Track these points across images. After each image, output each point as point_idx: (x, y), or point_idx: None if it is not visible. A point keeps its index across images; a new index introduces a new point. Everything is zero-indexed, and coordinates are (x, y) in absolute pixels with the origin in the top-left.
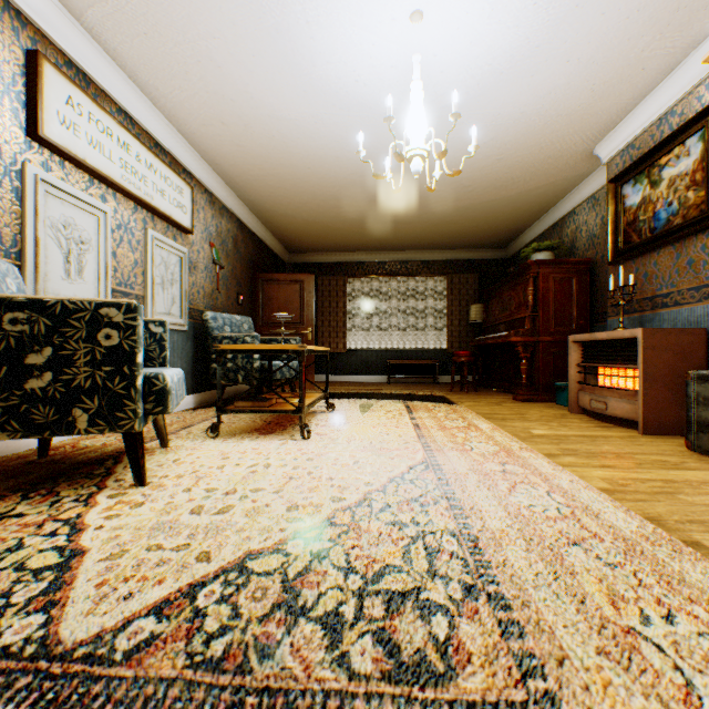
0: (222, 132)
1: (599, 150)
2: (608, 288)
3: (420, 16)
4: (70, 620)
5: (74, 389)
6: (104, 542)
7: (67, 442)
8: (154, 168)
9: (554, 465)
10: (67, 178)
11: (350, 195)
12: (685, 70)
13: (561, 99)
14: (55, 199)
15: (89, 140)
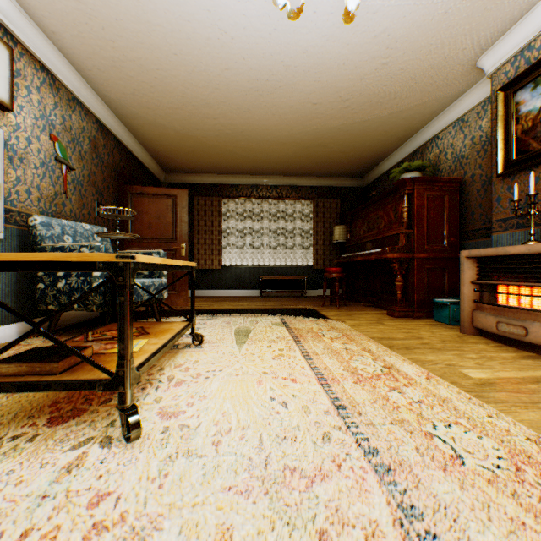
0: None
1: (485, 59)
2: (494, 202)
3: None
4: None
5: None
6: None
7: None
8: None
9: None
10: None
11: (224, 101)
12: None
13: None
14: None
15: None
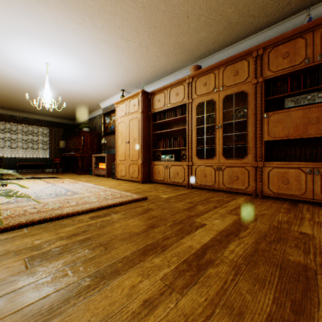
0: None
1: (101, 105)
2: (103, 142)
3: (49, 64)
4: None
5: None
6: None
7: None
8: None
9: (84, 183)
10: None
11: (2, 88)
12: (115, 98)
13: (89, 92)
14: None
15: None
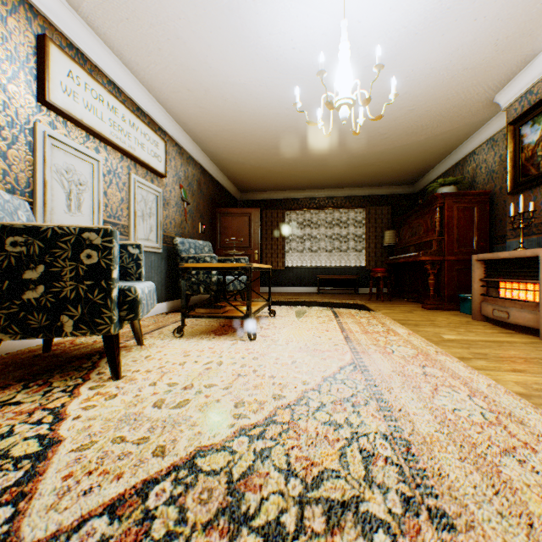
0: (187, 97)
1: (499, 97)
2: (507, 215)
3: None
4: (33, 516)
5: (62, 299)
6: (78, 432)
7: (68, 339)
8: (136, 127)
9: (469, 369)
10: (68, 135)
11: (288, 145)
12: None
13: (467, 54)
14: (60, 151)
15: (85, 104)
